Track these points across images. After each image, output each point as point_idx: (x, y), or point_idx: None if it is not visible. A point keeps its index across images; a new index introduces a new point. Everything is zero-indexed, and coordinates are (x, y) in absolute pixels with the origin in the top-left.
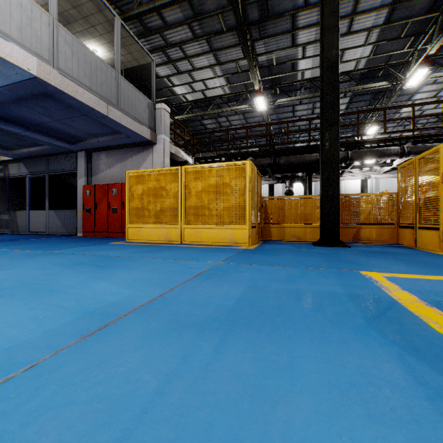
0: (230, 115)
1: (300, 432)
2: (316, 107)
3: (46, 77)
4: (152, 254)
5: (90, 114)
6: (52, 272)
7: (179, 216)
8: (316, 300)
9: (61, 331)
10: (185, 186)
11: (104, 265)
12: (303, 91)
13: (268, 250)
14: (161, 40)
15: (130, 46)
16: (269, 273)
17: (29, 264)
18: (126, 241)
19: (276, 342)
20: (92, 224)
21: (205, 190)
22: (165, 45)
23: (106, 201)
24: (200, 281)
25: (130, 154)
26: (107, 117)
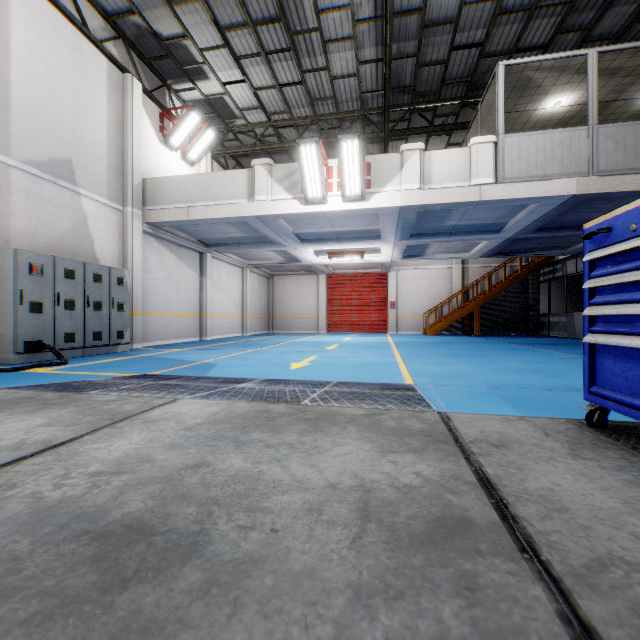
0: None
1: None
2: None
3: (583, 190)
4: None
5: None
6: (570, 369)
7: None
8: None
9: (549, 386)
10: None
11: None
12: None
13: None
14: None
15: None
16: None
17: (559, 363)
18: None
19: None
20: None
21: None
22: None
23: None
24: None
25: None
26: None
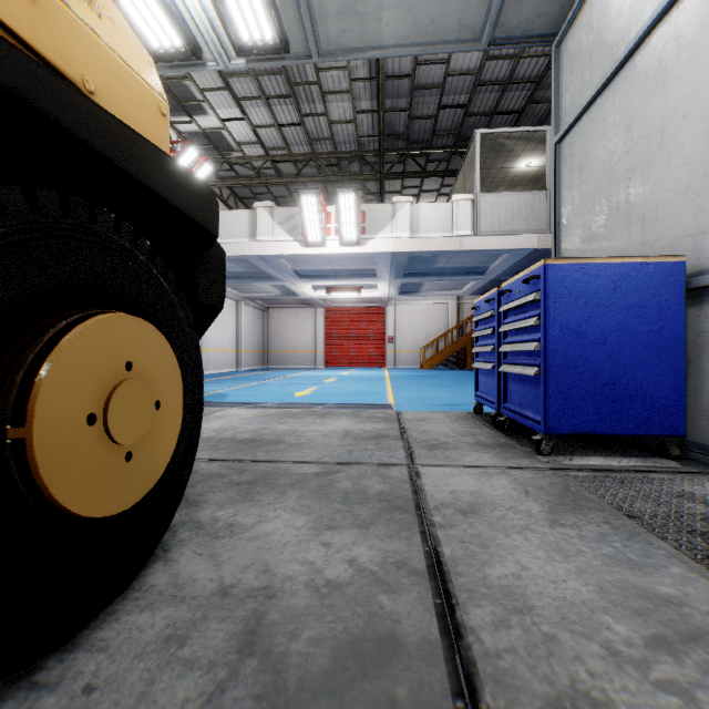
0: None
1: None
2: None
3: (543, 245)
4: None
5: None
6: None
7: None
8: None
9: None
10: None
11: None
12: None
13: None
14: None
15: None
16: None
17: None
18: None
19: None
20: None
21: None
22: None
23: None
24: None
25: None
26: None
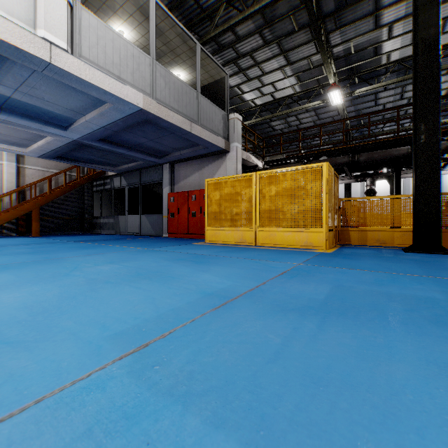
0: (300, 113)
1: (400, 381)
2: (406, 91)
3: (148, 108)
4: (233, 254)
5: (177, 132)
6: (165, 264)
7: (253, 219)
8: (410, 302)
9: (197, 303)
10: (259, 191)
11: (199, 261)
12: (389, 75)
13: (348, 255)
14: (233, 53)
15: (207, 65)
16: (354, 276)
17: (144, 257)
18: (205, 242)
19: (371, 329)
20: (175, 227)
21: (279, 193)
22: (236, 57)
23: (186, 206)
24: (286, 278)
25: (206, 163)
26: (190, 133)
